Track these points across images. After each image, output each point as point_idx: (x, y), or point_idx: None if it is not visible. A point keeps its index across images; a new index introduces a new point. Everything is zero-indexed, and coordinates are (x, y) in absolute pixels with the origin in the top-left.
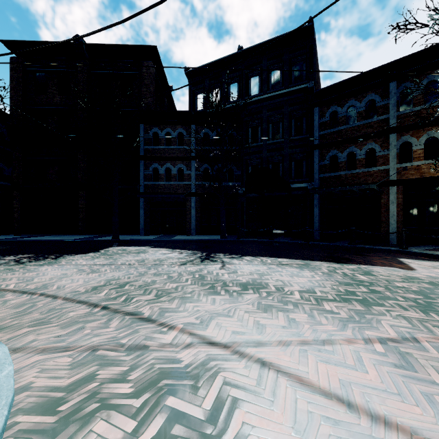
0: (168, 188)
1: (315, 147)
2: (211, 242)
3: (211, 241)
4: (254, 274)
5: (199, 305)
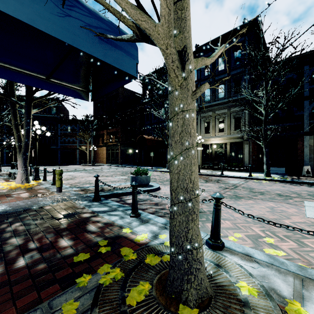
0: None
1: (59, 136)
2: None
3: None
4: None
5: None
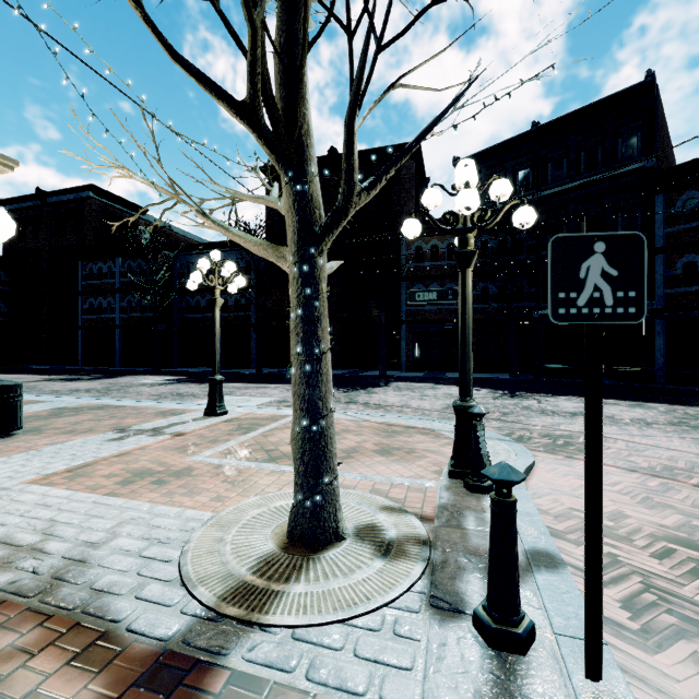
0: (434, 314)
1: (658, 252)
2: (500, 381)
3: (500, 380)
4: (578, 408)
5: (543, 420)
